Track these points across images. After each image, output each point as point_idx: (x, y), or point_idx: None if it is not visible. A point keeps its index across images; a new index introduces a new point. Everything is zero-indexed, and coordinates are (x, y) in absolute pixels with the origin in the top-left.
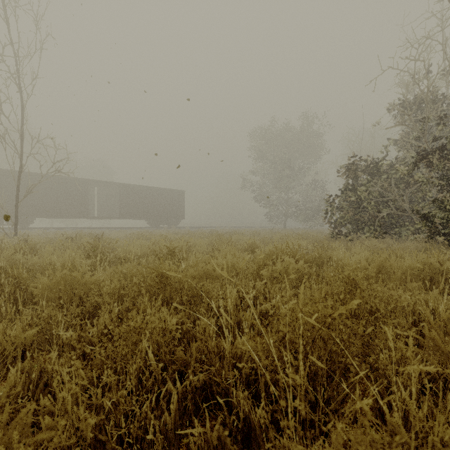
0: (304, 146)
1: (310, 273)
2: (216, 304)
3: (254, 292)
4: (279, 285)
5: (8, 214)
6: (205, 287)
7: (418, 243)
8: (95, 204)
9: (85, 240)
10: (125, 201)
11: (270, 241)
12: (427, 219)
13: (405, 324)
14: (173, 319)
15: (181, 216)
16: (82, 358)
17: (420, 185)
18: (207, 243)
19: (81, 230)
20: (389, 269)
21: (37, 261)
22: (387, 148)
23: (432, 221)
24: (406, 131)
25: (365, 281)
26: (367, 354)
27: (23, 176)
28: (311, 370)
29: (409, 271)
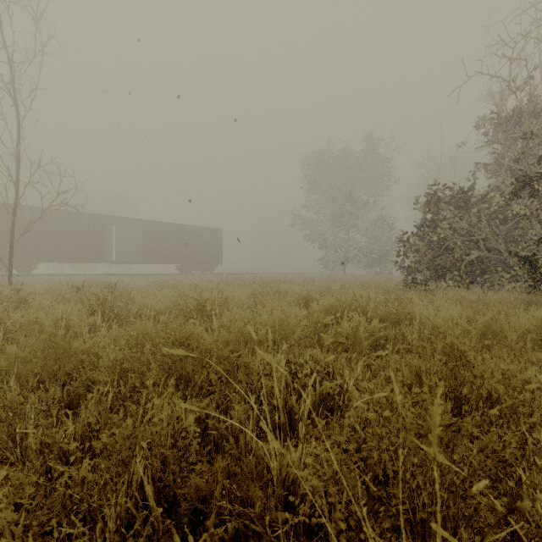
0: (368, 175)
1: (386, 336)
2: (259, 383)
3: (315, 374)
4: (346, 354)
5: (0, 257)
6: (243, 358)
7: (517, 294)
8: (113, 245)
9: (94, 290)
10: (149, 242)
11: (327, 291)
12: (531, 264)
13: (539, 419)
14: (190, 416)
15: (217, 260)
16: (47, 479)
17: (518, 221)
18: (248, 294)
19: (94, 278)
20: (497, 332)
21: (19, 320)
22: (473, 174)
23: (536, 265)
24: (498, 154)
25: (479, 354)
26: (519, 496)
27: (24, 211)
28: (416, 516)
29: (530, 336)
